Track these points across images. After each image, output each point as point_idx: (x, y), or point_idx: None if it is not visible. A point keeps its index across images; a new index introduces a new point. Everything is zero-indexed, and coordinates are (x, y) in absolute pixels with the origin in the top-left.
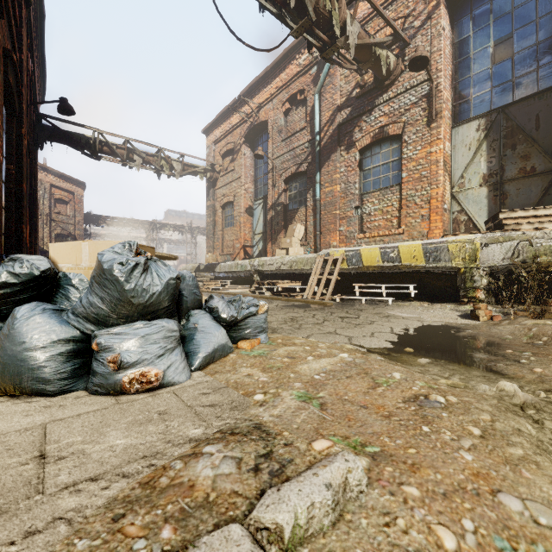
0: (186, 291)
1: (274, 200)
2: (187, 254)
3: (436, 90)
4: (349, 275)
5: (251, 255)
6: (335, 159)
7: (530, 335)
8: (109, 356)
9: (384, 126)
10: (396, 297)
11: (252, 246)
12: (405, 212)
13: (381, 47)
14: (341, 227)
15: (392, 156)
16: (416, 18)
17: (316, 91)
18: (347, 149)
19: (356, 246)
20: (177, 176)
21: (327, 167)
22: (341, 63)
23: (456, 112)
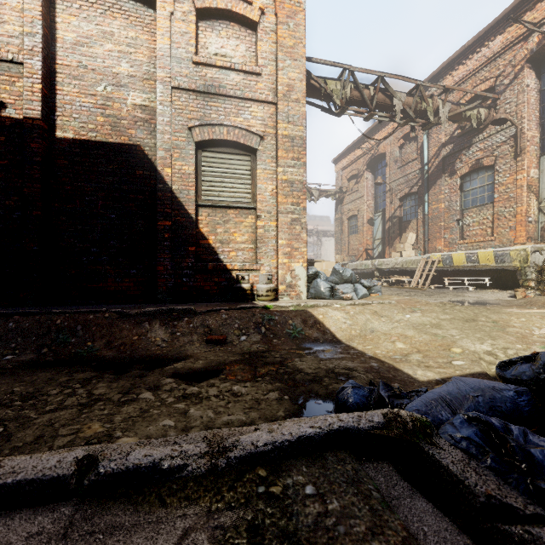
0: (352, 277)
1: (391, 214)
2: (314, 254)
3: (521, 132)
4: (447, 272)
5: (372, 256)
6: (440, 184)
7: (526, 302)
8: (340, 291)
9: (479, 159)
10: (481, 287)
11: (372, 249)
12: (496, 224)
13: (471, 109)
14: (445, 235)
15: (487, 181)
16: (505, 77)
17: (425, 133)
18: (450, 176)
19: (457, 249)
20: (315, 200)
21: (433, 190)
22: (440, 122)
23: (543, 144)
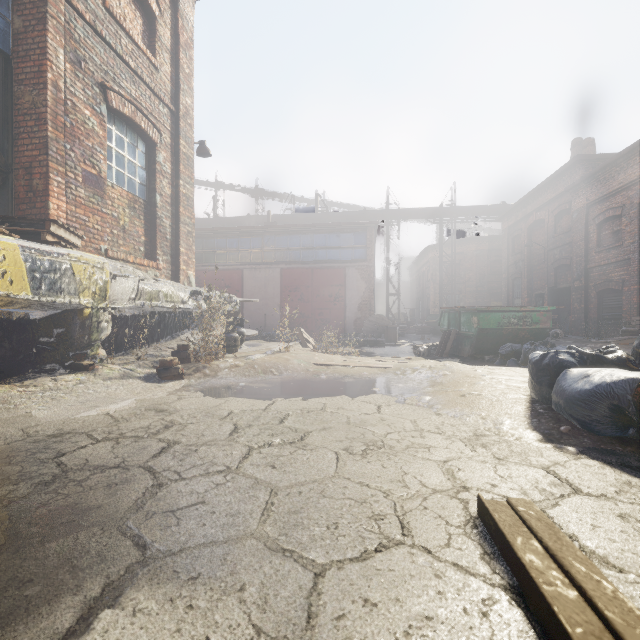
0: None
1: None
2: None
3: None
4: None
5: None
6: None
7: (261, 371)
8: None
9: None
10: None
11: None
12: None
13: None
14: None
15: None
16: None
17: None
18: None
19: None
20: None
21: None
22: None
23: None
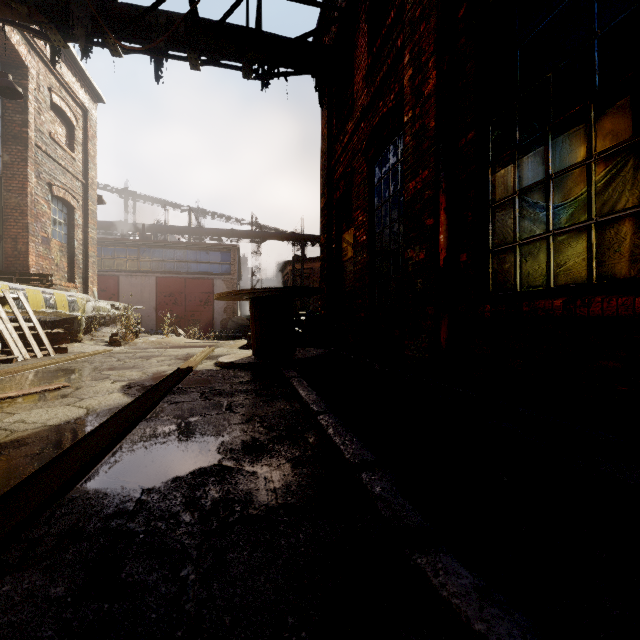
0: None
1: None
2: None
3: None
4: None
5: None
6: None
7: (157, 344)
8: None
9: None
10: None
11: None
12: None
13: None
14: None
15: None
16: None
17: None
18: None
19: None
20: None
21: None
22: None
23: None
